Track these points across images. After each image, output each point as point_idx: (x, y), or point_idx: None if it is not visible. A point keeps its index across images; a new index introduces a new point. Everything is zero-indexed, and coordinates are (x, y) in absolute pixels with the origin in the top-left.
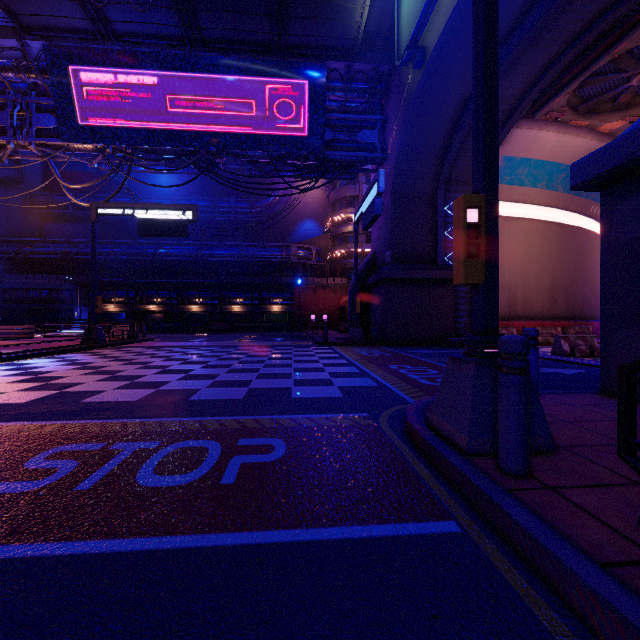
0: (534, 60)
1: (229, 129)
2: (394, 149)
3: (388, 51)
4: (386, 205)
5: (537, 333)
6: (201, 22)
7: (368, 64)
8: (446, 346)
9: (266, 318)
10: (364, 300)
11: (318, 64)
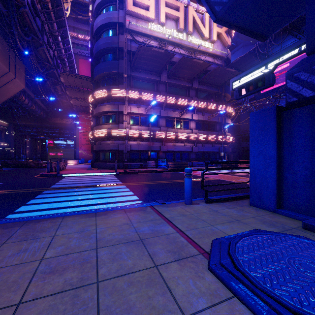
0: None
1: None
2: None
3: None
4: None
5: None
6: None
7: None
8: None
9: None
10: None
11: None
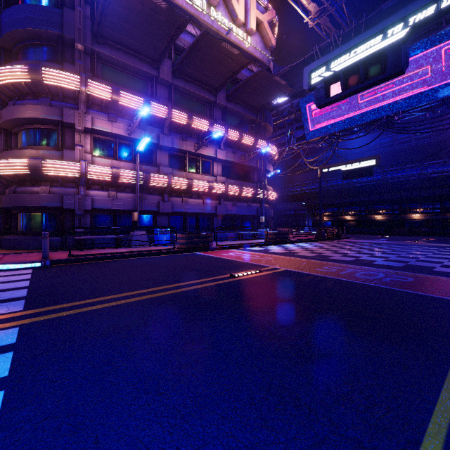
0: None
1: (404, 96)
2: None
3: None
4: None
5: None
6: None
7: None
8: None
9: (449, 224)
10: None
11: None
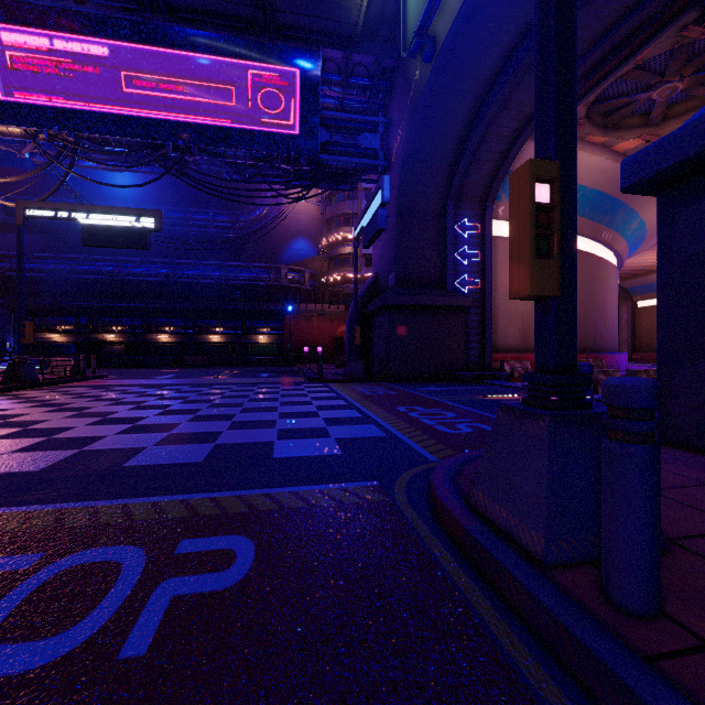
0: None
1: (202, 120)
2: (399, 156)
3: (392, 43)
4: (390, 221)
5: (592, 369)
6: None
7: (369, 56)
8: (457, 382)
9: (251, 350)
10: (364, 330)
11: (311, 50)
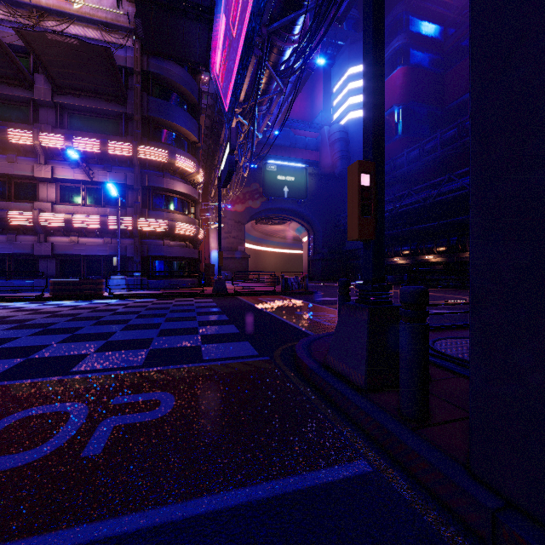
0: None
1: None
2: None
3: None
4: None
5: None
6: None
7: None
8: None
9: None
10: None
11: None
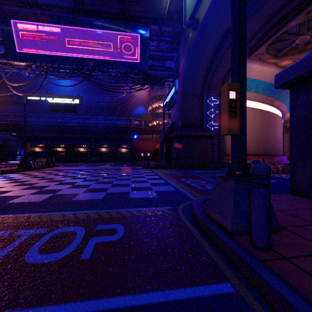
0: (251, 28)
1: (99, 57)
2: (182, 70)
3: (179, 22)
4: (178, 98)
5: (260, 162)
6: (83, 0)
7: (170, 27)
8: (208, 168)
9: (119, 155)
10: (167, 146)
11: (144, 26)
